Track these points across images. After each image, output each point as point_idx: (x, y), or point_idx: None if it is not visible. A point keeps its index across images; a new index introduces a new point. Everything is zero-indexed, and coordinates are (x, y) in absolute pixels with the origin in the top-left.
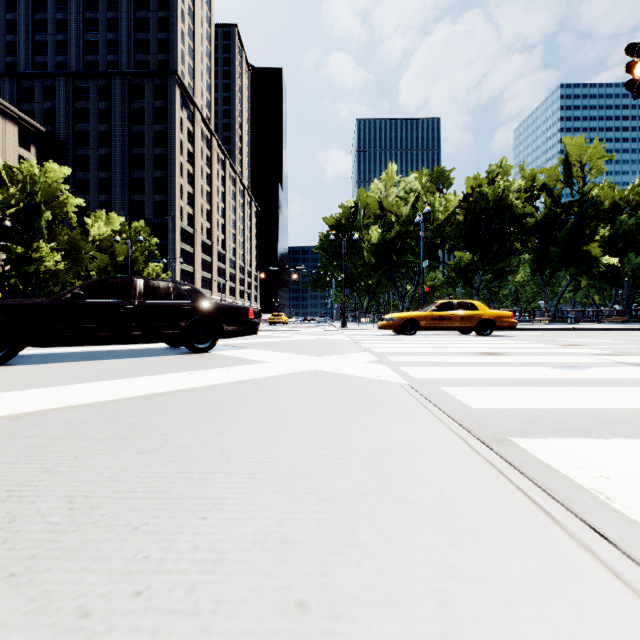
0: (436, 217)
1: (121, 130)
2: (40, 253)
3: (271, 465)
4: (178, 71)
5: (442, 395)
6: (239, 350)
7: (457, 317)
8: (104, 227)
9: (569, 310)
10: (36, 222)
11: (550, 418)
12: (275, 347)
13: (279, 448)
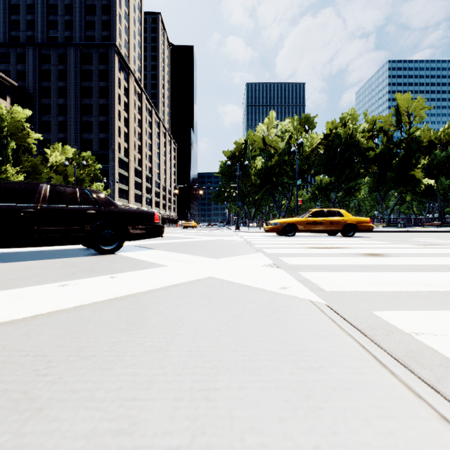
0: (304, 150)
1: (74, 86)
2: (7, 174)
3: None
4: (116, 43)
5: (390, 331)
6: (144, 251)
7: (327, 222)
8: (60, 156)
9: (398, 218)
10: (4, 150)
11: None
12: (179, 247)
13: None
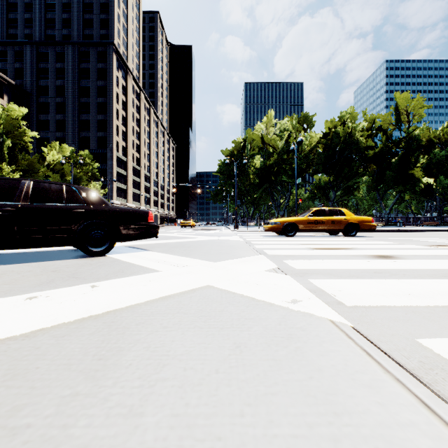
0: (303, 149)
1: (72, 84)
2: (3, 172)
3: None
4: (115, 42)
5: None
6: (137, 253)
7: (329, 221)
8: (57, 155)
9: (396, 217)
10: None
11: None
12: (175, 248)
13: None
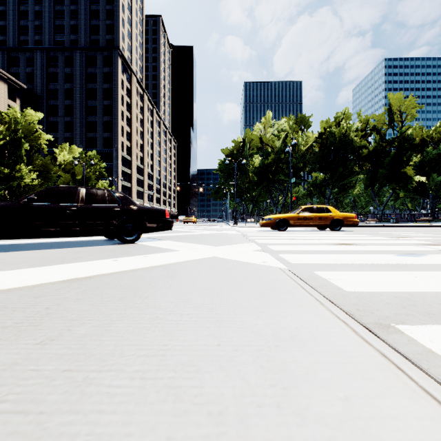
0: (299, 148)
1: (80, 88)
2: (21, 173)
3: (163, 359)
4: (120, 47)
5: (317, 279)
6: (158, 241)
7: (316, 217)
8: (68, 155)
9: (391, 213)
10: (18, 151)
11: (418, 301)
12: (185, 239)
13: (174, 337)
